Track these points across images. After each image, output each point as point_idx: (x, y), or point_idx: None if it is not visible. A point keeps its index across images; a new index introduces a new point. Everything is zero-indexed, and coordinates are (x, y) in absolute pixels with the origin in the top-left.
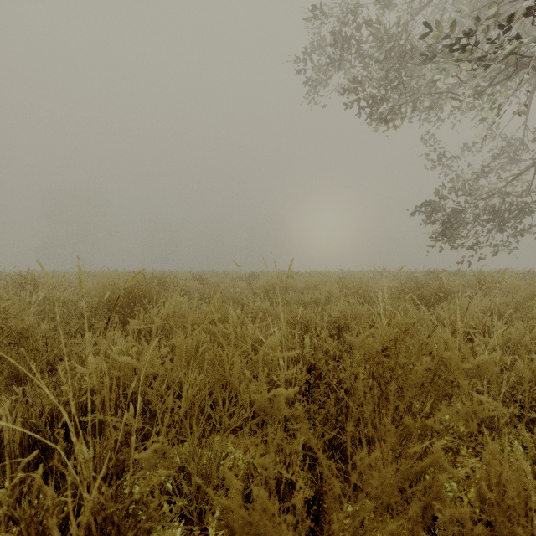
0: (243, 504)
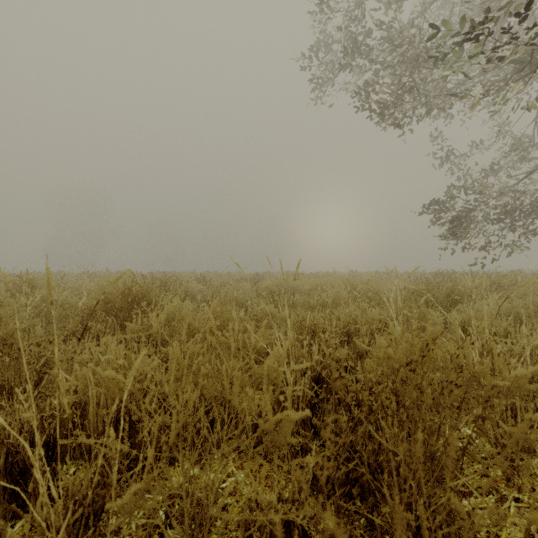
0: None
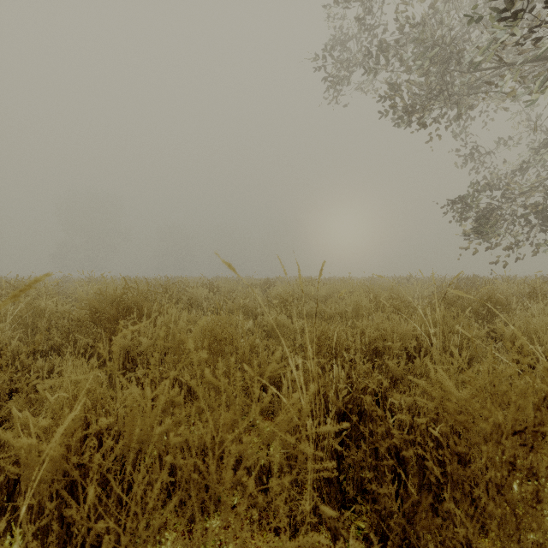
0: None
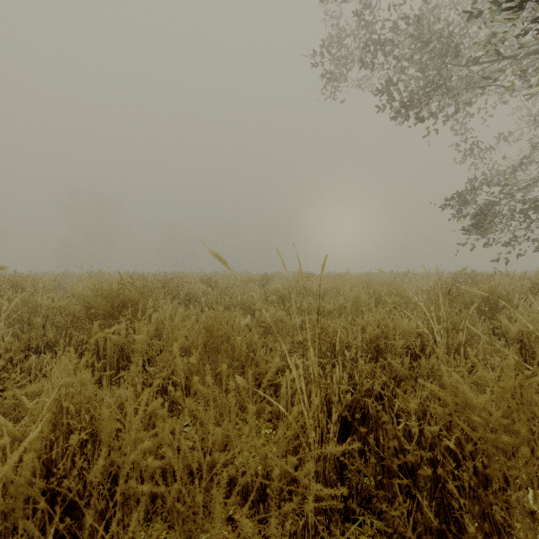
0: None
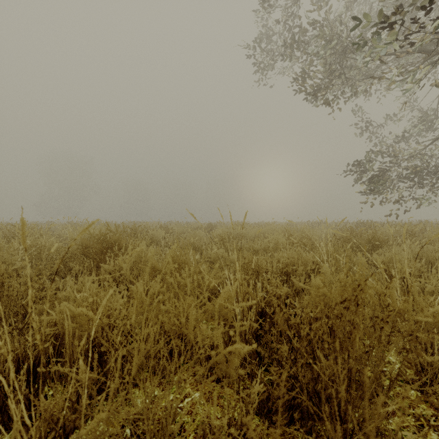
0: None
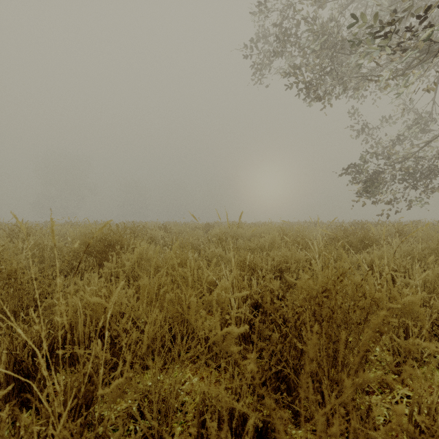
0: (199, 429)
